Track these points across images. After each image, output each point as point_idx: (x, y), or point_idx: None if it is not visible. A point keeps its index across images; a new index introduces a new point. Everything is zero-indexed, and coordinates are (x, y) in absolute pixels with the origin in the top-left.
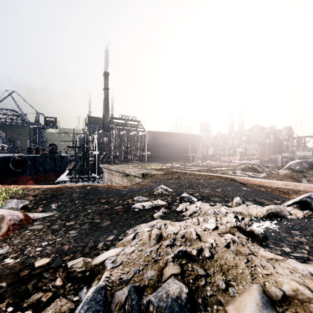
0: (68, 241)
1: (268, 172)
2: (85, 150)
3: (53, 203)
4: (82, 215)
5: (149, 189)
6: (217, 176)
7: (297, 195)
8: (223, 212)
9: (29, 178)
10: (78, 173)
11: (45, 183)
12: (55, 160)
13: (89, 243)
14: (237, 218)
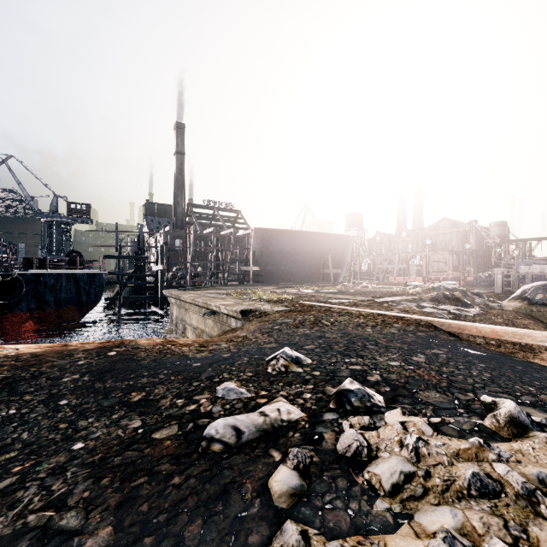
0: None
1: (483, 306)
2: (139, 263)
3: None
4: (40, 477)
5: (257, 356)
6: (397, 318)
7: None
8: (517, 492)
9: (26, 317)
10: (126, 305)
11: (58, 326)
12: (79, 281)
13: None
14: None
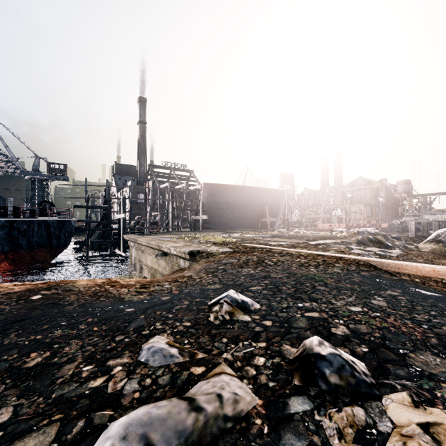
0: None
1: (403, 248)
2: (105, 213)
3: None
4: None
5: (198, 299)
6: (336, 258)
7: None
8: None
9: (1, 258)
10: (95, 249)
11: (32, 266)
12: (50, 227)
13: None
14: None
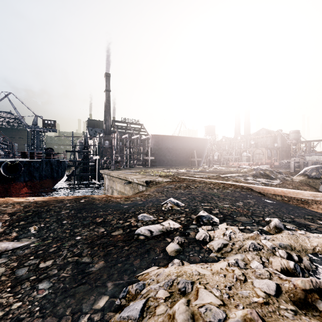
0: (30, 313)
1: (282, 179)
2: (85, 155)
3: (33, 224)
4: (66, 248)
5: (156, 202)
6: (231, 185)
7: (317, 205)
8: (268, 248)
9: (23, 185)
10: (77, 179)
11: (41, 190)
12: (52, 165)
13: (63, 317)
14: (292, 258)
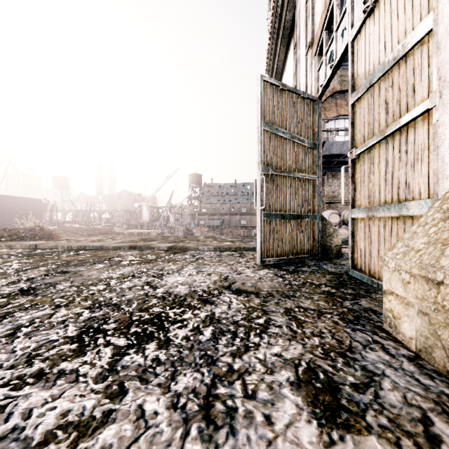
0: None
1: None
2: None
3: None
4: None
5: None
6: None
7: None
8: None
9: None
10: None
11: None
12: None
13: None
14: None
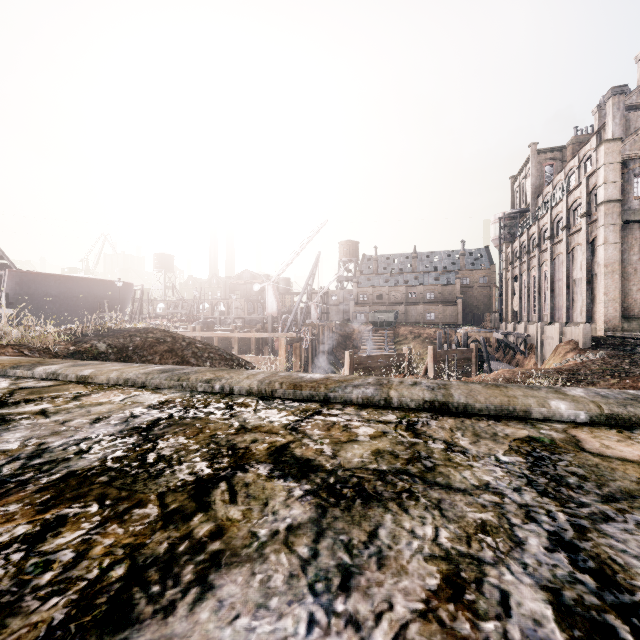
0: None
1: None
2: None
3: None
4: None
5: None
6: None
7: None
8: None
9: None
10: None
11: None
12: None
13: None
14: None
